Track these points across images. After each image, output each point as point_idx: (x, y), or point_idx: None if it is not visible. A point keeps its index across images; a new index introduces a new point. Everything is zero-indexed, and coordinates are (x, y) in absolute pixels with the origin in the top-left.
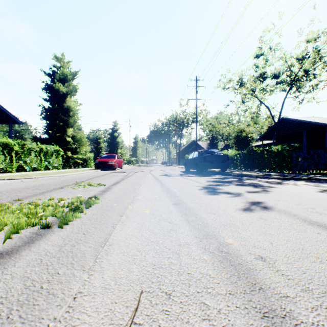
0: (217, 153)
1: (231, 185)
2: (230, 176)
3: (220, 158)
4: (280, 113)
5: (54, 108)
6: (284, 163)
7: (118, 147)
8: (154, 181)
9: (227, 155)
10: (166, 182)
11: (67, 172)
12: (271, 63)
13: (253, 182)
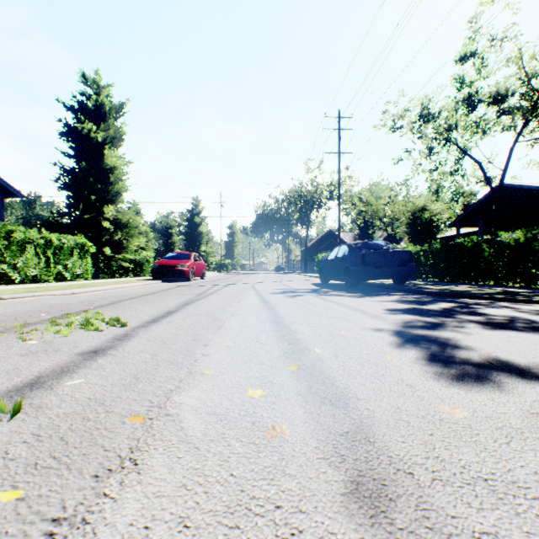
0: (389, 248)
1: (469, 325)
2: (422, 294)
3: (396, 258)
4: (504, 172)
5: (81, 168)
6: (534, 267)
7: (202, 241)
8: (257, 310)
9: (409, 251)
10: (289, 314)
11: (89, 285)
12: (491, 72)
13: (513, 315)
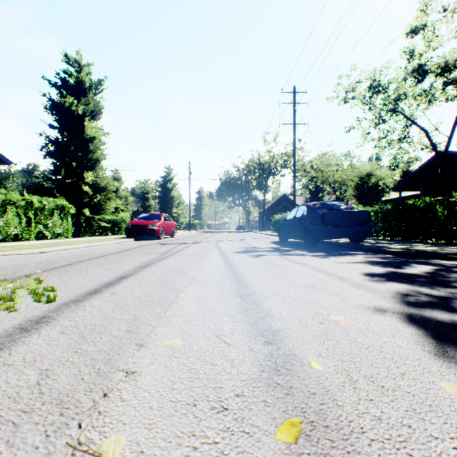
0: (347, 208)
1: None
2: (385, 254)
3: (355, 218)
4: (449, 138)
5: (63, 138)
6: None
7: (173, 204)
8: (219, 275)
9: (367, 211)
10: (256, 281)
11: (62, 244)
12: (440, 43)
13: None
